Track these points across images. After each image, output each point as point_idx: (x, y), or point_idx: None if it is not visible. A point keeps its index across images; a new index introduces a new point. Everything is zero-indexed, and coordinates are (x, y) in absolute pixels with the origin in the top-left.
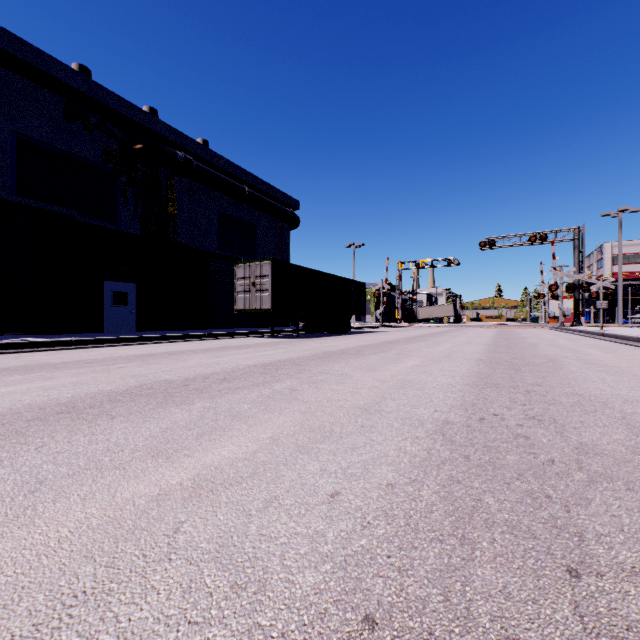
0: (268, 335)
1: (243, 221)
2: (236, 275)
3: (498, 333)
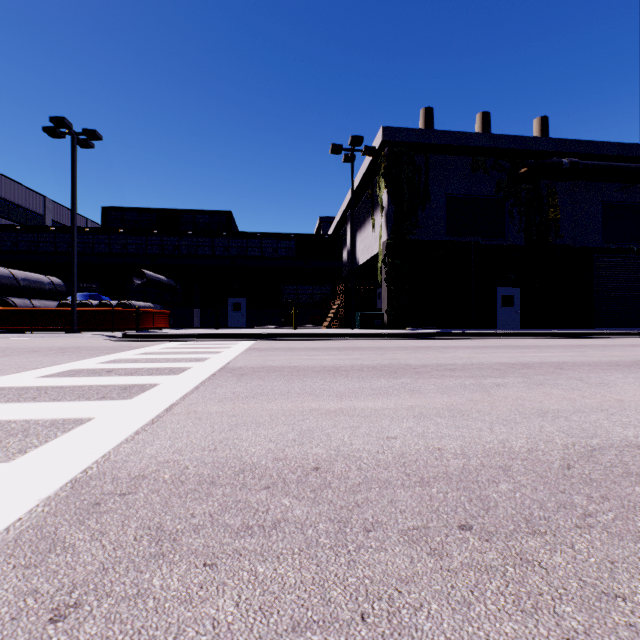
0: None
1: (635, 204)
2: None
3: None
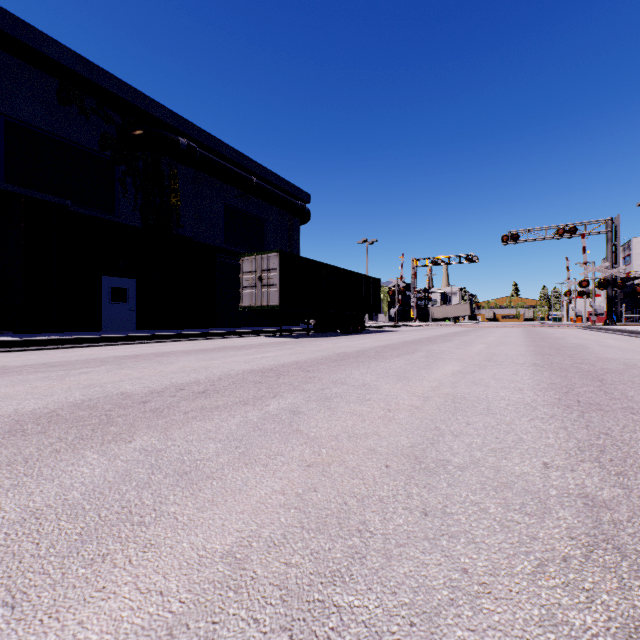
0: (276, 334)
1: (251, 215)
2: (241, 269)
3: (527, 333)
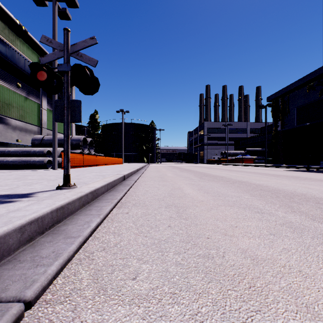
0: None
1: None
2: None
3: None
